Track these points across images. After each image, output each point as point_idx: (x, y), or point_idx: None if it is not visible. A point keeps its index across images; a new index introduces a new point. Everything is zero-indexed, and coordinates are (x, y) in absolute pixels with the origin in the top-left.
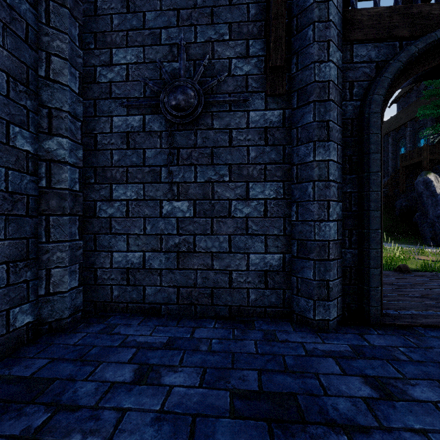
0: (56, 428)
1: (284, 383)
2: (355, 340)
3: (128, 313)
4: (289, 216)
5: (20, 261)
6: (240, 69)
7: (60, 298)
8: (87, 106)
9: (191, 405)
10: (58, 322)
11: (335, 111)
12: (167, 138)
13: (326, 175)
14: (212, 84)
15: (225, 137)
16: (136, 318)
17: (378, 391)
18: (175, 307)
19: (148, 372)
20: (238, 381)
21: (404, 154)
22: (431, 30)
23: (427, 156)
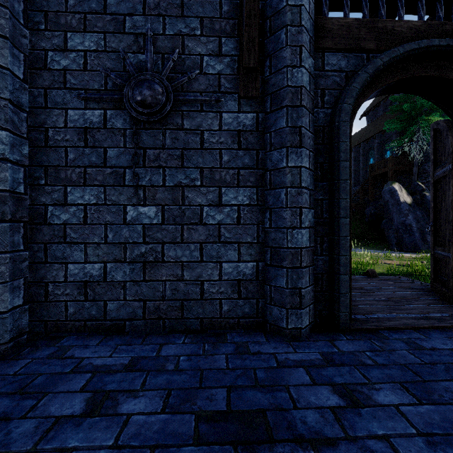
0: None
1: (254, 399)
2: (326, 347)
3: (86, 332)
4: (262, 223)
5: None
6: (213, 67)
7: None
8: (36, 95)
9: (150, 436)
10: None
11: (307, 118)
12: (132, 137)
13: (299, 182)
14: (182, 81)
15: (197, 139)
16: (95, 338)
17: (345, 399)
18: (141, 323)
19: (104, 400)
20: (206, 401)
21: (373, 164)
22: (394, 46)
23: (392, 167)
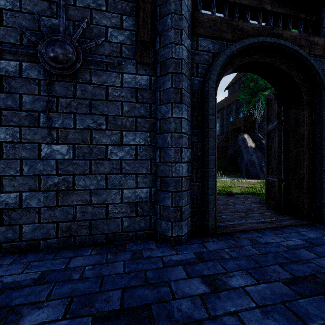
0: None
1: (143, 296)
2: (198, 248)
3: (1, 253)
4: (154, 158)
5: None
6: (116, 37)
7: None
8: None
9: None
10: None
11: (186, 82)
12: (46, 86)
13: (180, 128)
14: (90, 45)
15: (102, 92)
16: (10, 257)
17: (210, 287)
18: (54, 241)
19: (7, 315)
20: (103, 303)
21: (232, 121)
22: (243, 39)
23: (243, 123)
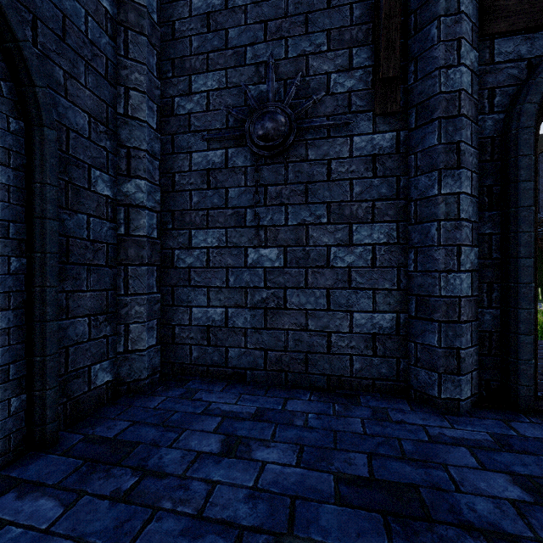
0: (145, 493)
1: (402, 472)
2: (498, 428)
3: (208, 378)
4: (404, 265)
5: (100, 315)
6: (342, 85)
7: (139, 357)
8: (164, 142)
9: (288, 486)
10: (136, 383)
11: (469, 129)
12: (253, 174)
13: (456, 212)
14: (307, 107)
15: (323, 170)
16: (218, 384)
17: (532, 494)
18: (262, 374)
19: (237, 444)
20: (343, 464)
21: None
22: None
23: None
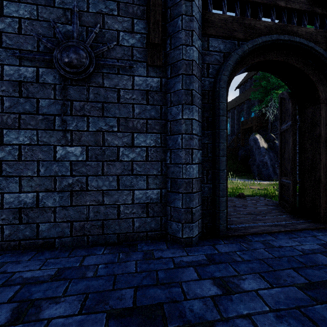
0: None
1: (155, 295)
2: (209, 250)
3: (20, 250)
4: (165, 160)
5: None
6: (127, 41)
7: None
8: None
9: None
10: None
11: (197, 83)
12: (61, 91)
13: (191, 130)
14: (103, 50)
15: (114, 95)
16: (28, 254)
17: (222, 289)
18: (69, 239)
19: (28, 308)
20: (116, 301)
21: (243, 121)
22: (256, 37)
23: (255, 123)
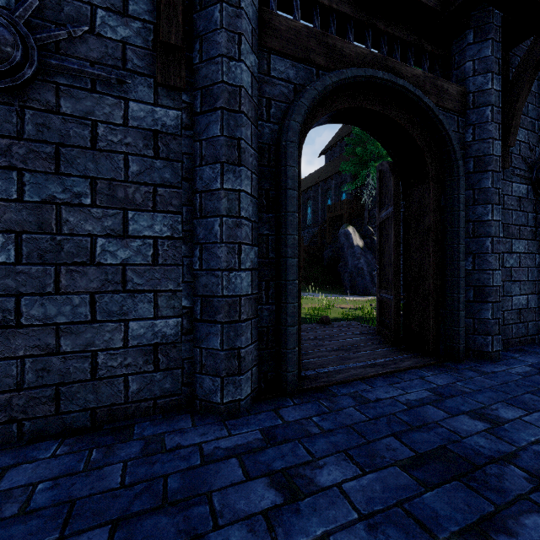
0: None
1: (154, 532)
2: (269, 420)
3: None
4: (190, 263)
5: None
6: (113, 29)
7: None
8: None
9: None
10: None
11: (249, 129)
12: None
13: (238, 210)
14: (57, 36)
15: (85, 132)
16: None
17: (284, 492)
18: None
19: None
20: None
21: (330, 205)
22: (343, 68)
23: (347, 210)
